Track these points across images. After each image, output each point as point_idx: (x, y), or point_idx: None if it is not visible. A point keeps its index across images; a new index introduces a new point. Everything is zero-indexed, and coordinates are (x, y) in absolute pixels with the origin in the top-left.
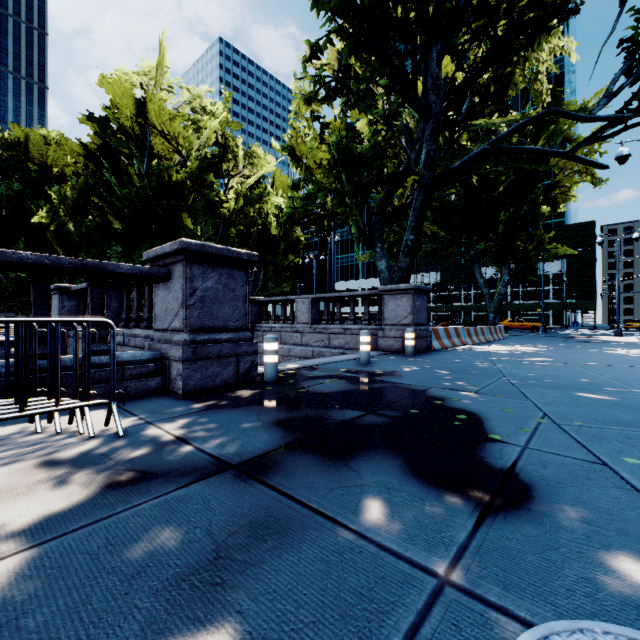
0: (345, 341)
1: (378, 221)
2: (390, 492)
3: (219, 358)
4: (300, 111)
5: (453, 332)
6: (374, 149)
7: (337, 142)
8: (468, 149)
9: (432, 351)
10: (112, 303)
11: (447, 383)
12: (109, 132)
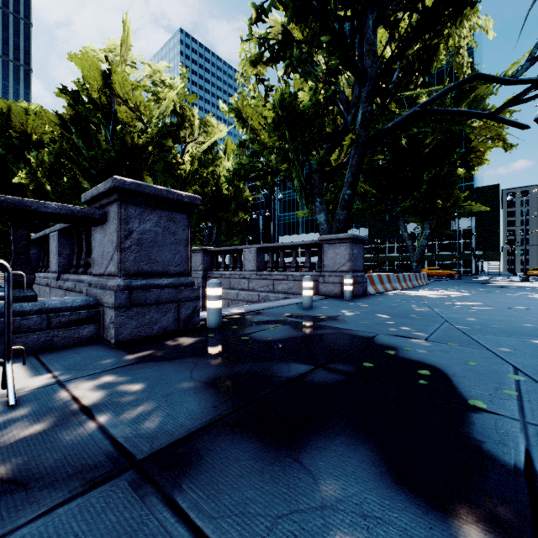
0: (288, 286)
1: (317, 178)
2: (369, 526)
3: (158, 304)
4: (246, 72)
5: (385, 278)
6: (315, 108)
7: (281, 100)
8: (398, 114)
9: (368, 295)
10: (64, 250)
11: (393, 329)
12: (81, 103)
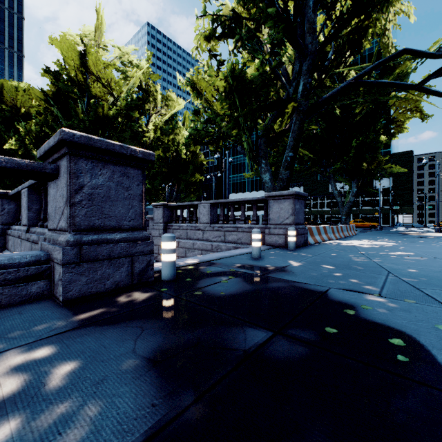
0: (237, 237)
1: (263, 143)
2: None
3: (110, 259)
4: (201, 46)
5: (322, 230)
6: (262, 79)
7: (231, 71)
8: (332, 88)
9: (308, 245)
10: (34, 205)
11: (342, 281)
12: (61, 81)
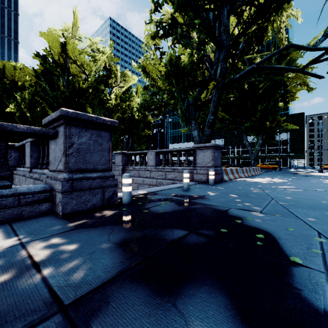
0: (174, 176)
1: (193, 109)
2: None
3: (90, 189)
4: (148, 43)
5: (235, 171)
6: (191, 65)
7: (170, 60)
8: (242, 69)
9: (224, 181)
10: (34, 154)
11: (239, 204)
12: (48, 63)
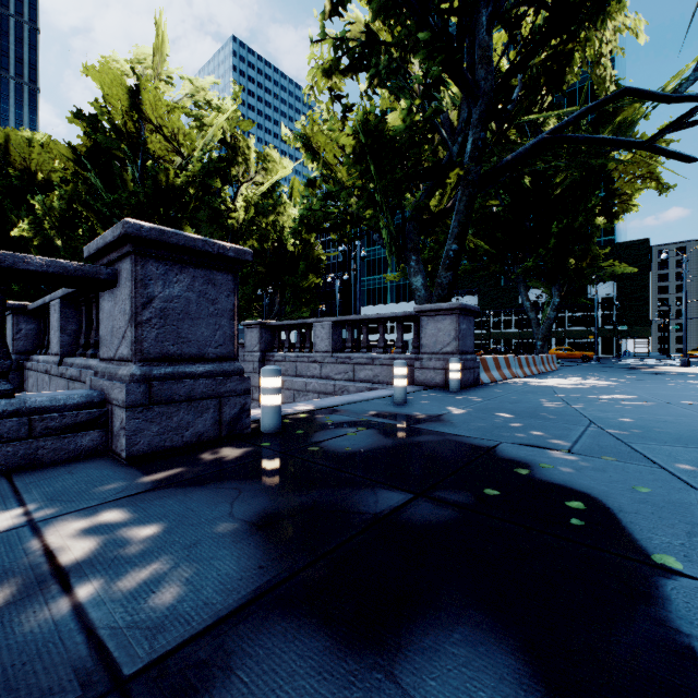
0: (373, 373)
1: (413, 229)
2: None
3: (190, 401)
4: (317, 85)
5: (503, 362)
6: (410, 134)
7: (364, 123)
8: (519, 144)
9: (480, 385)
10: (69, 324)
11: (520, 434)
12: (101, 132)
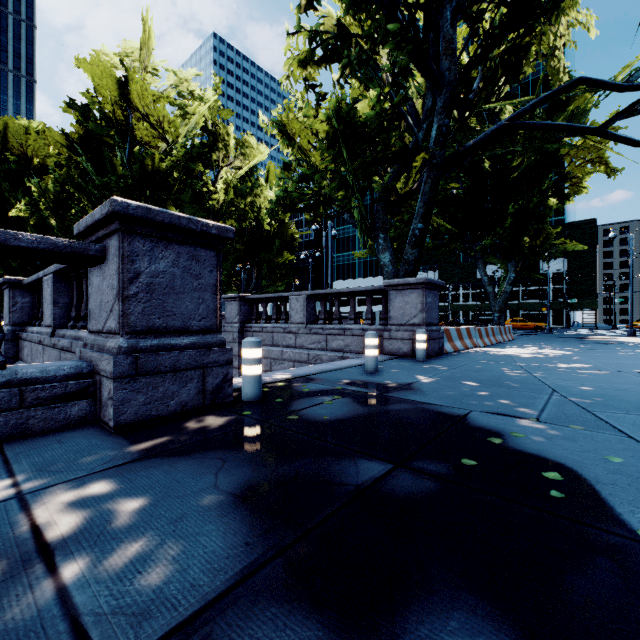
0: (345, 343)
1: (381, 209)
2: None
3: (175, 372)
4: (293, 74)
5: (465, 333)
6: (379, 120)
7: (337, 110)
8: (479, 131)
9: (444, 355)
10: (61, 298)
11: (488, 403)
12: (92, 120)
